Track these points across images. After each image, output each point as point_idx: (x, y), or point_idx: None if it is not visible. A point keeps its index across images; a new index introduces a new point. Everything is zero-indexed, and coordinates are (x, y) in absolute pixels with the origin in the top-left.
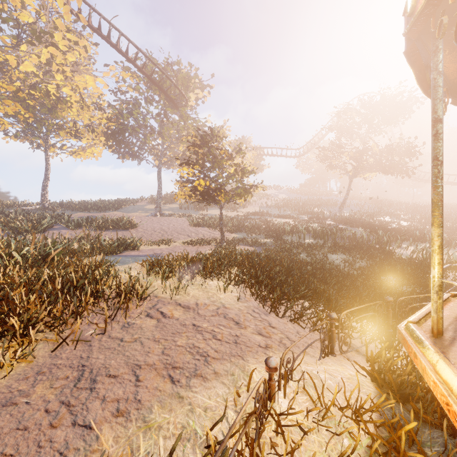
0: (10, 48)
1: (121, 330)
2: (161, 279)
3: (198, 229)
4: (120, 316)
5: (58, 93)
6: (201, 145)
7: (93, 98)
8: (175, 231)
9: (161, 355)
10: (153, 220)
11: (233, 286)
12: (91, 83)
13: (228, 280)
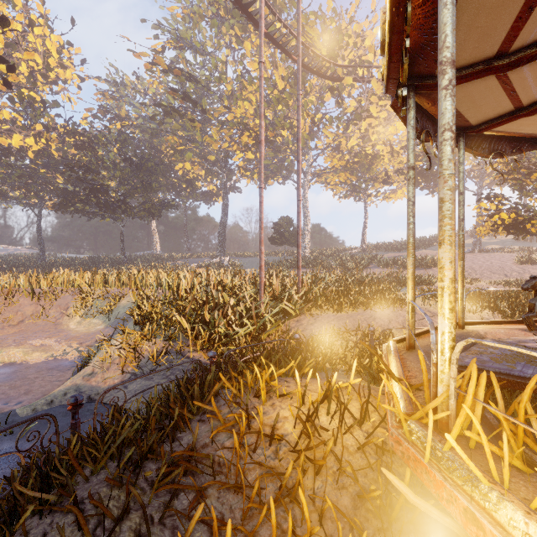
0: (342, 135)
1: (390, 312)
2: (424, 298)
3: (525, 268)
4: (392, 309)
5: (373, 152)
6: (509, 171)
7: (402, 142)
8: (487, 270)
9: (403, 321)
10: (466, 257)
11: (489, 312)
12: (400, 128)
13: (487, 308)
